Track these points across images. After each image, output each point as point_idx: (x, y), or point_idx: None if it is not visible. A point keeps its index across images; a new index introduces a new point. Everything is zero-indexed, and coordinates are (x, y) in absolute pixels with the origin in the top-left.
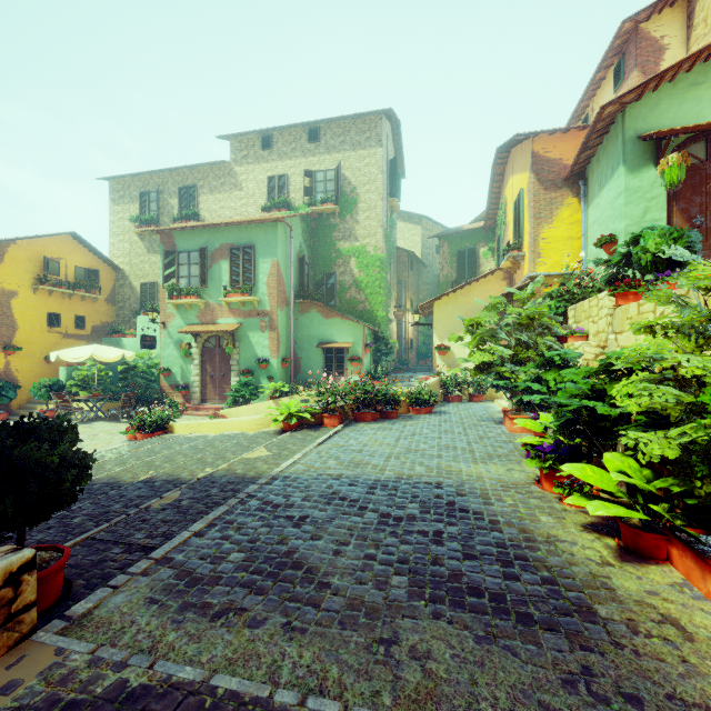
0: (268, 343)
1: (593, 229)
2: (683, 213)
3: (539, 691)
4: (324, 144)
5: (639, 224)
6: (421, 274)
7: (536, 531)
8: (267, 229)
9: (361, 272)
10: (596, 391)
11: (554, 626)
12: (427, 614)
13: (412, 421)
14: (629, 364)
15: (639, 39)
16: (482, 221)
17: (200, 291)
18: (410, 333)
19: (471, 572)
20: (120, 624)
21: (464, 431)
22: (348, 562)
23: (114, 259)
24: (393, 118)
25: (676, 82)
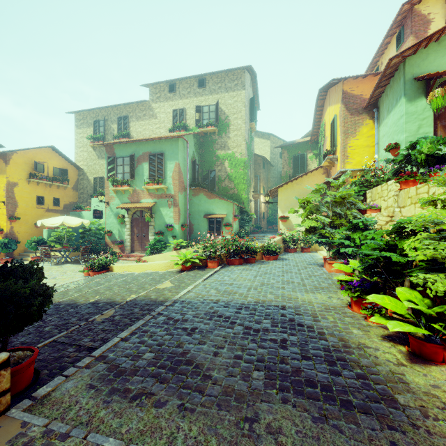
0: (172, 215)
1: (383, 140)
2: (445, 128)
3: None
4: (208, 89)
5: (415, 136)
6: (270, 171)
7: (350, 340)
8: (172, 142)
9: (232, 170)
10: (389, 246)
11: (368, 410)
12: (277, 400)
13: (265, 265)
14: (416, 227)
15: (413, 15)
16: (309, 137)
17: (130, 182)
18: (263, 209)
19: (307, 369)
20: (68, 403)
21: (299, 271)
22: (223, 361)
23: (78, 162)
24: (252, 71)
25: (439, 42)
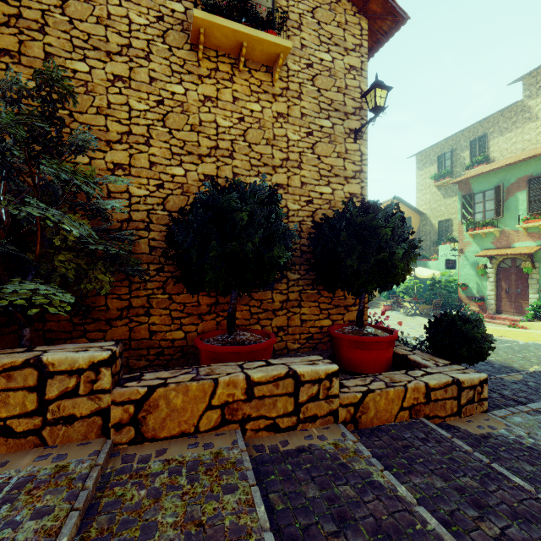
0: None
1: None
2: None
3: None
4: None
5: None
6: None
7: None
8: None
9: None
10: None
11: None
12: None
13: None
14: None
15: None
16: None
17: (494, 222)
18: None
19: None
20: (528, 431)
21: None
22: None
23: (419, 207)
24: None
25: None
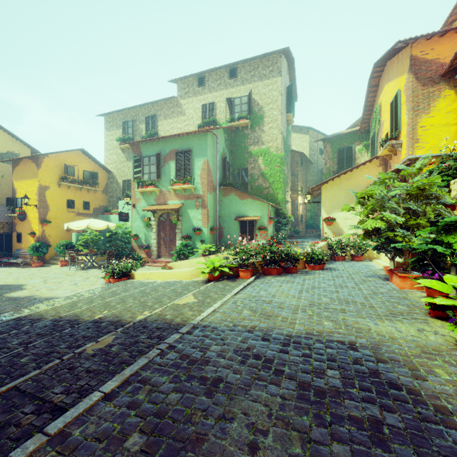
0: (201, 217)
1: None
2: None
3: None
4: (240, 79)
5: None
6: (308, 169)
7: None
8: (200, 138)
9: (266, 167)
10: None
11: None
12: None
13: (309, 276)
14: None
15: None
16: (357, 127)
17: (156, 183)
18: (301, 211)
19: None
20: None
21: (357, 286)
22: None
23: (107, 165)
24: (289, 56)
25: None
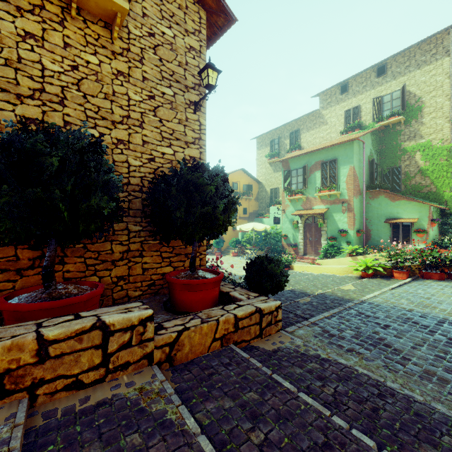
0: (346, 220)
1: None
2: None
3: None
4: (390, 74)
5: None
6: None
7: None
8: (345, 147)
9: (426, 162)
10: None
11: None
12: None
13: None
14: None
15: None
16: None
17: (303, 191)
18: None
19: None
20: (306, 340)
21: None
22: (422, 354)
23: (258, 178)
24: None
25: None
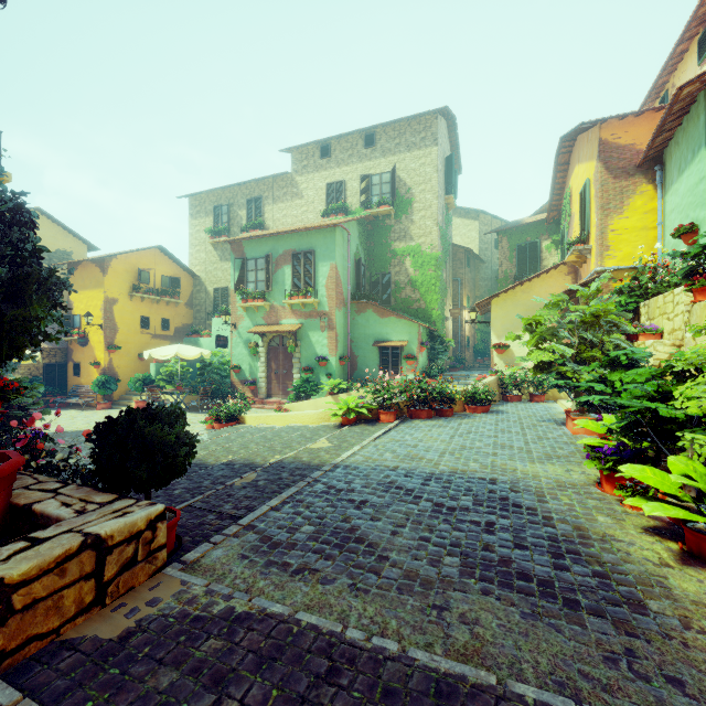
0: (327, 342)
1: (671, 217)
2: None
3: (579, 662)
4: (380, 148)
5: None
6: (478, 271)
7: (591, 529)
8: (326, 234)
9: (416, 271)
10: (662, 393)
11: (601, 612)
12: (476, 590)
13: (468, 419)
14: (691, 366)
15: None
16: (545, 213)
17: (266, 295)
18: (467, 331)
19: (521, 560)
20: (222, 571)
21: (522, 431)
22: (404, 542)
23: (193, 267)
24: (449, 115)
25: None
